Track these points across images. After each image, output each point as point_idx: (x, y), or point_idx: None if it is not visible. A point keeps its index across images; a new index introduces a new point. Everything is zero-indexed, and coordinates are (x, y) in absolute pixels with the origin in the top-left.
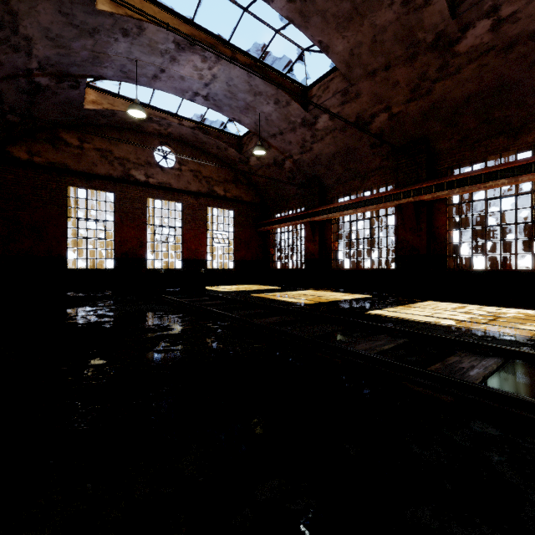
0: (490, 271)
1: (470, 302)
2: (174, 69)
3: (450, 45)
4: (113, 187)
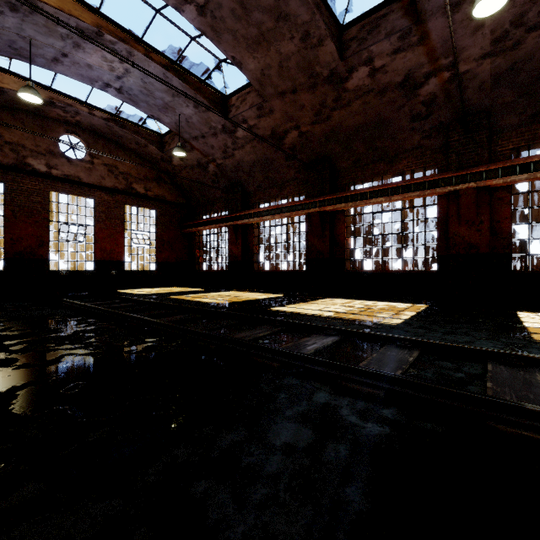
0: (375, 272)
1: (359, 298)
2: (79, 56)
3: (342, 82)
4: (2, 176)
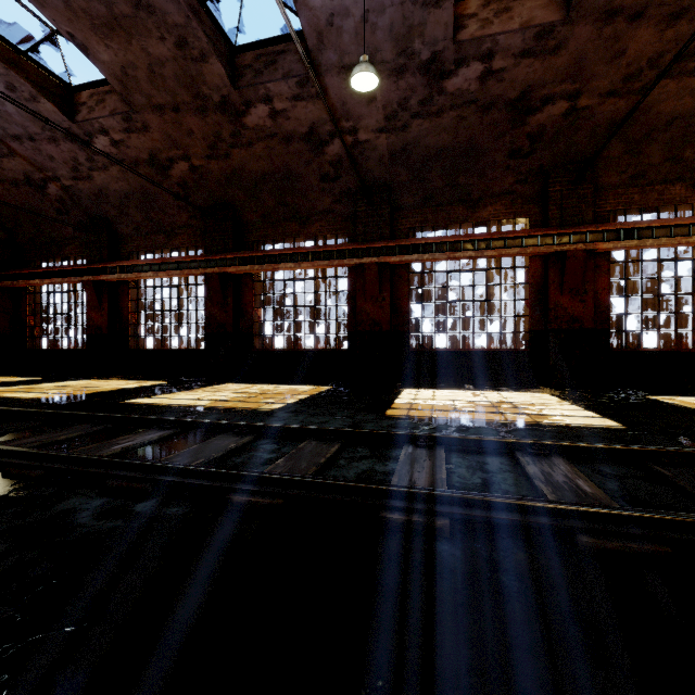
0: (287, 350)
1: (267, 382)
2: None
3: (239, 115)
4: None
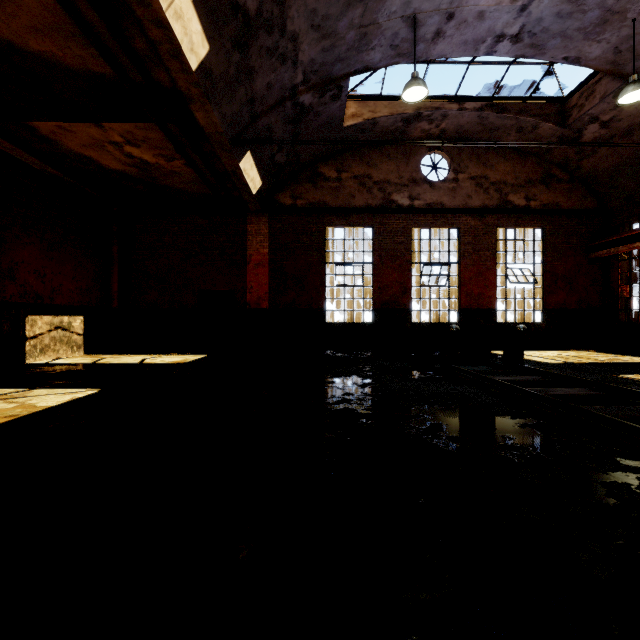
0: None
1: None
2: (469, 4)
3: None
4: (371, 220)
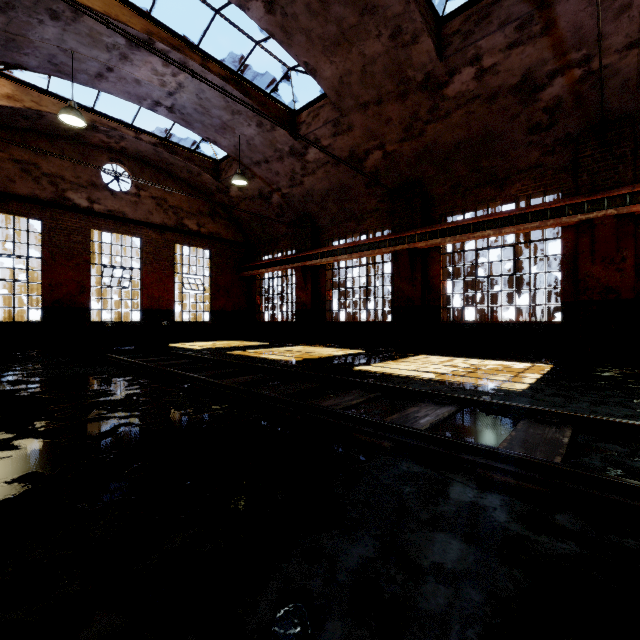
0: (479, 323)
1: (460, 355)
2: (126, 70)
3: (439, 88)
4: (40, 213)
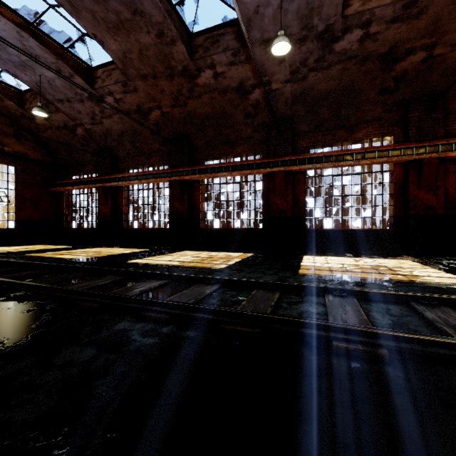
0: (222, 229)
1: (209, 250)
2: None
3: (193, 77)
4: None
